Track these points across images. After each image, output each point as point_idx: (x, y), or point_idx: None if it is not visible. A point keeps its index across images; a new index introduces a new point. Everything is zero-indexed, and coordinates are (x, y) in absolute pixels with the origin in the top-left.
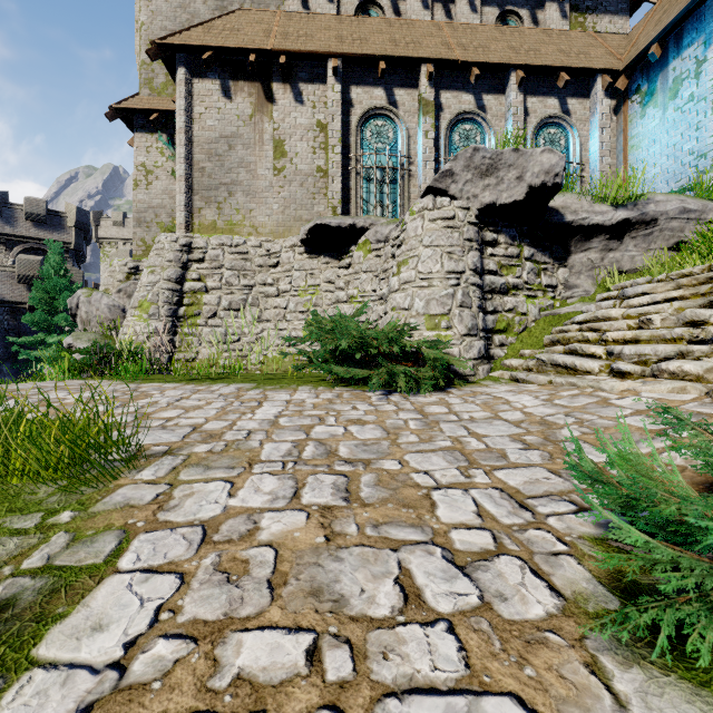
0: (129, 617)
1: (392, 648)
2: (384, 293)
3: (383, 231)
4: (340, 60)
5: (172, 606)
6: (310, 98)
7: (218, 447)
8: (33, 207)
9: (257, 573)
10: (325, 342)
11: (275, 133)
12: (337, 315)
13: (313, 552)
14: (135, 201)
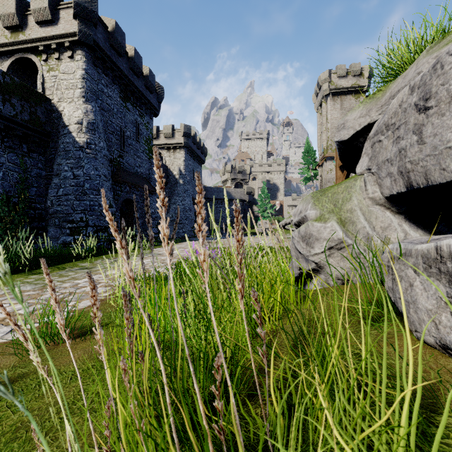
0: None
1: None
2: None
3: None
4: None
5: None
6: None
7: None
8: (240, 169)
9: None
10: None
11: None
12: None
13: None
14: (327, 177)
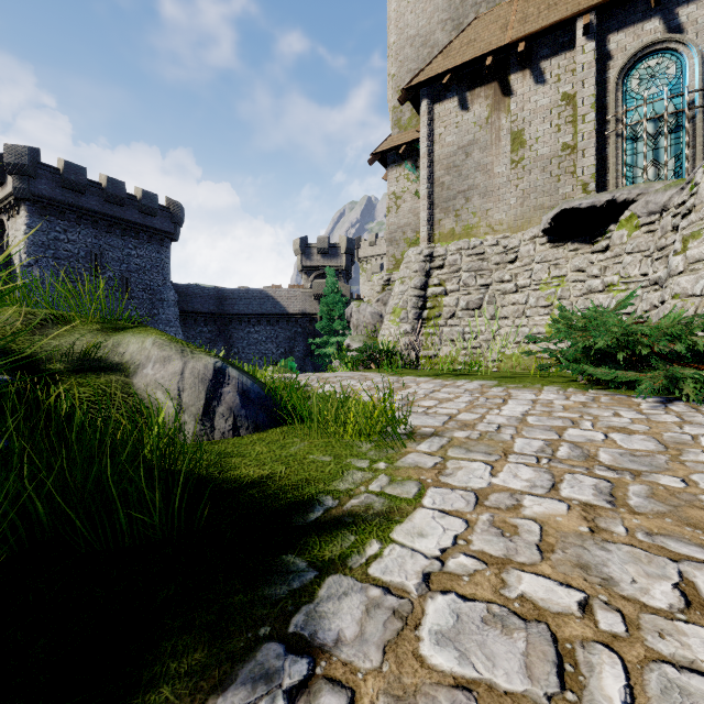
0: (438, 535)
1: (669, 633)
2: (660, 277)
3: (658, 199)
4: (592, 14)
5: (464, 538)
6: (553, 73)
7: (474, 435)
8: (321, 244)
9: (526, 537)
10: (576, 341)
11: (513, 125)
12: (590, 310)
13: (577, 536)
14: (388, 225)
